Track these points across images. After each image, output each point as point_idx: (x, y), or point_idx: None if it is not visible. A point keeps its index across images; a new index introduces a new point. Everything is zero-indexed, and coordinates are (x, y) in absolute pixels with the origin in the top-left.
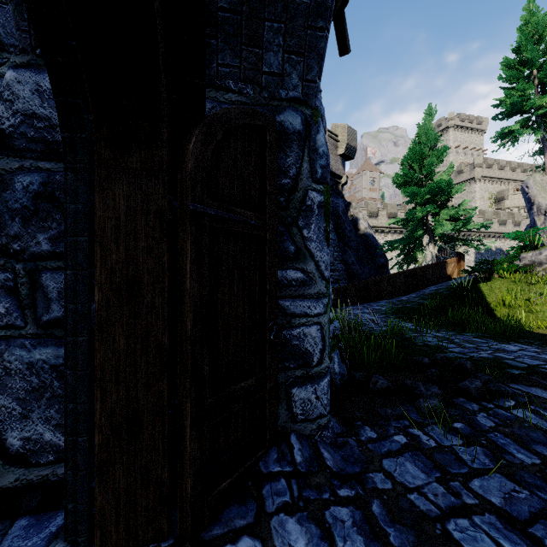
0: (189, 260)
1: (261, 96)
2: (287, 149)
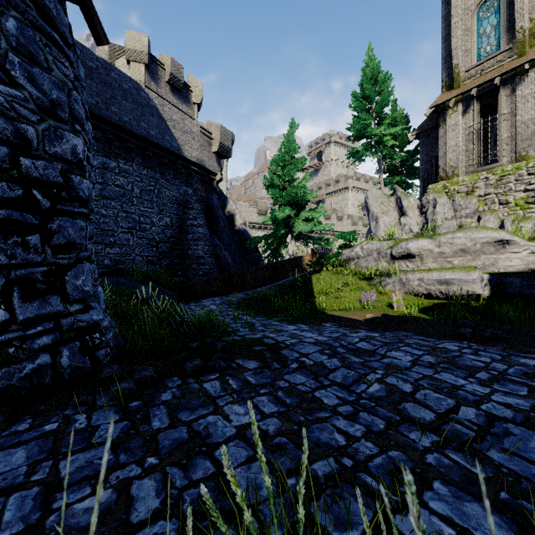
0: None
1: None
2: None
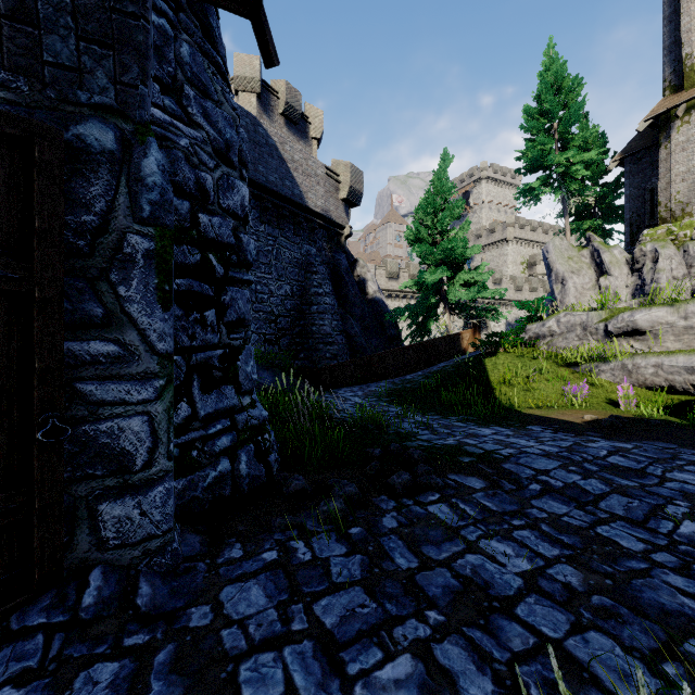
0: None
1: (45, 95)
2: (91, 174)
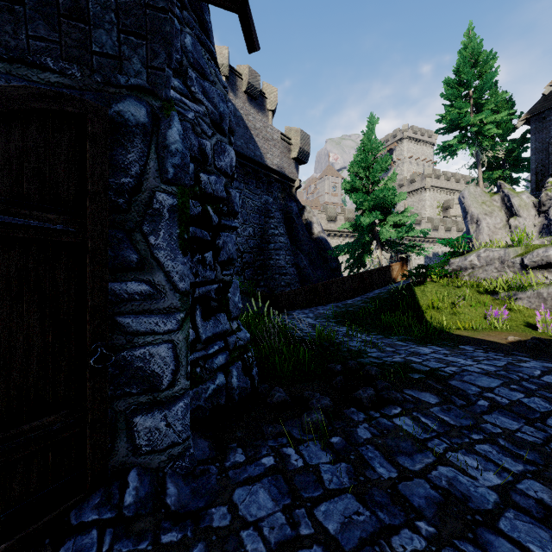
0: None
1: (93, 79)
2: (128, 143)
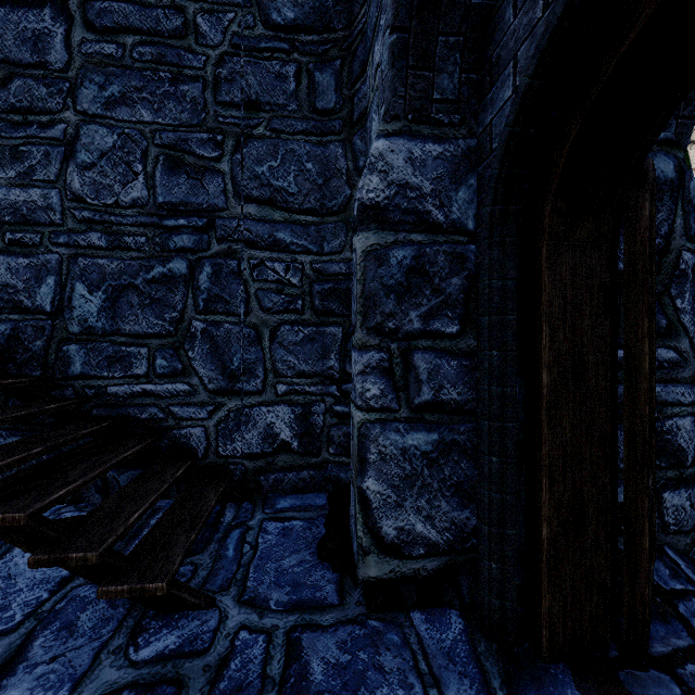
0: (647, 340)
1: None
2: (658, 202)
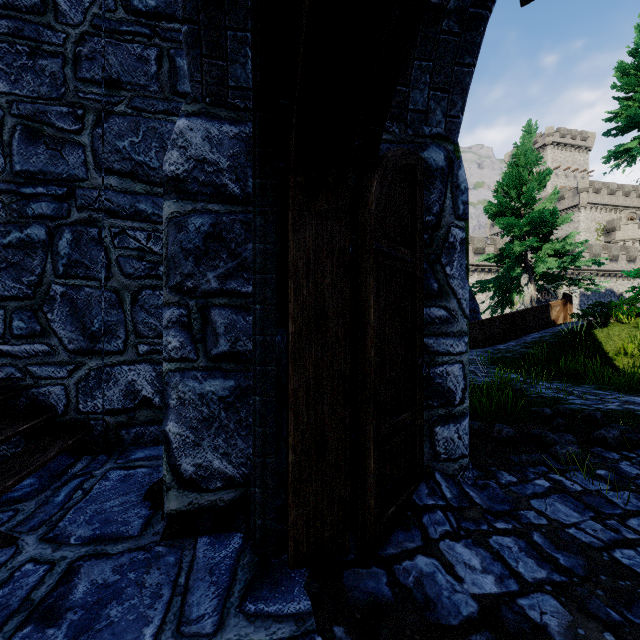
0: (372, 295)
1: (406, 133)
2: (431, 186)
